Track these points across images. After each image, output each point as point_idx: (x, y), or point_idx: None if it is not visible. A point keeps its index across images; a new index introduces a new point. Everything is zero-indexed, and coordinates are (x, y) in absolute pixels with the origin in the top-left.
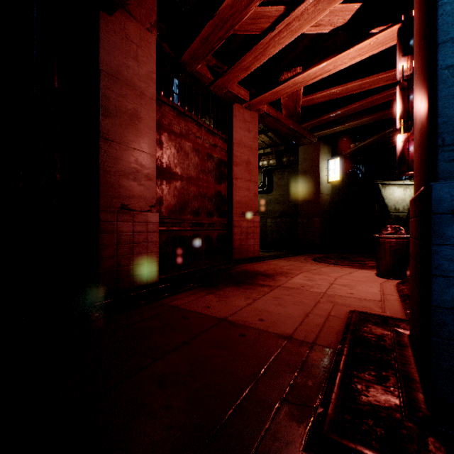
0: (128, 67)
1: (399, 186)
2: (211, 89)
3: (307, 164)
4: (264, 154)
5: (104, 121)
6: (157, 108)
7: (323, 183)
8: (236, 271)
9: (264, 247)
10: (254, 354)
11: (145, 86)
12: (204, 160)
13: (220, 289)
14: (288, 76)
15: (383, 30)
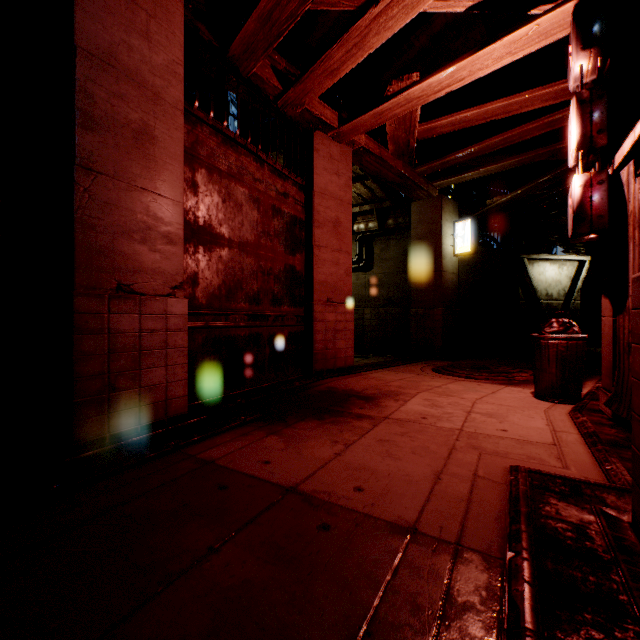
0: (130, 47)
1: (552, 262)
2: (279, 105)
3: (424, 228)
4: (361, 213)
5: (84, 137)
6: (189, 128)
7: (447, 256)
8: (318, 390)
9: (361, 351)
10: (346, 578)
11: (162, 85)
12: (268, 217)
13: (291, 424)
14: (398, 87)
15: (549, 10)
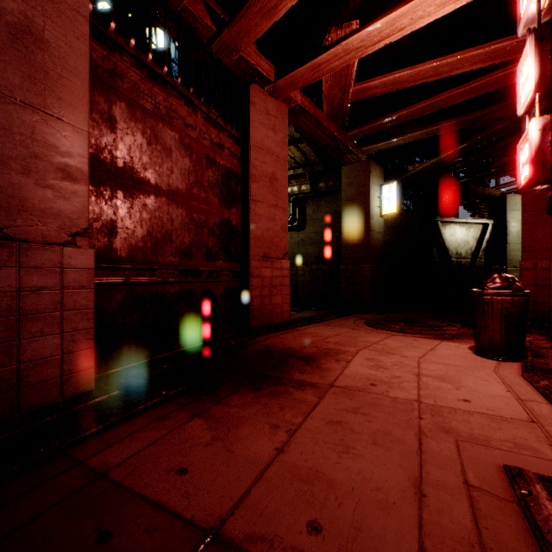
0: None
1: (461, 224)
2: (214, 50)
3: (353, 190)
4: (295, 176)
5: None
6: (104, 53)
7: (375, 216)
8: (254, 350)
9: (295, 304)
10: None
11: None
12: (201, 166)
13: (222, 398)
14: (337, 36)
15: None
